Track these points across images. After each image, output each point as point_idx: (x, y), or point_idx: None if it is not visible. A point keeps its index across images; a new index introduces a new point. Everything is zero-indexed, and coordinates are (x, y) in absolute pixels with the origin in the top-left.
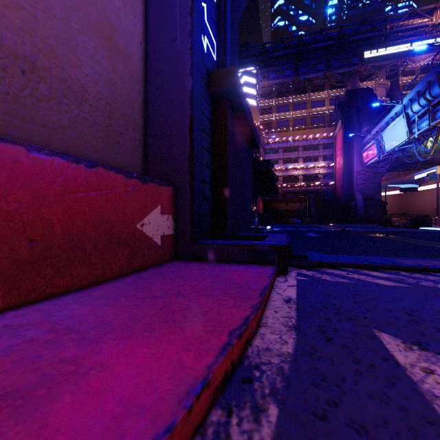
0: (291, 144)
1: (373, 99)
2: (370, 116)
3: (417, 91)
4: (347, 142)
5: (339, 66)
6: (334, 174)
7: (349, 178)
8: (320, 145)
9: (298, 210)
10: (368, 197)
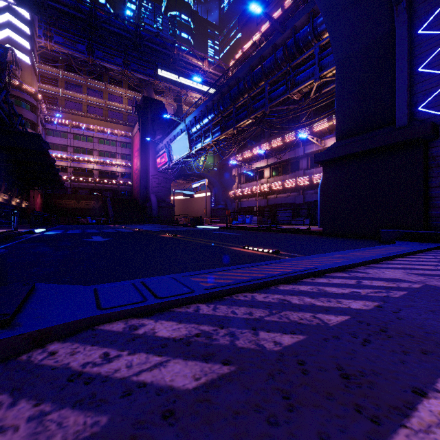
0: (84, 132)
1: (165, 112)
2: (163, 127)
3: (195, 116)
4: (144, 145)
5: (137, 70)
6: (132, 174)
7: (146, 180)
8: (118, 142)
9: (93, 208)
10: (161, 199)
